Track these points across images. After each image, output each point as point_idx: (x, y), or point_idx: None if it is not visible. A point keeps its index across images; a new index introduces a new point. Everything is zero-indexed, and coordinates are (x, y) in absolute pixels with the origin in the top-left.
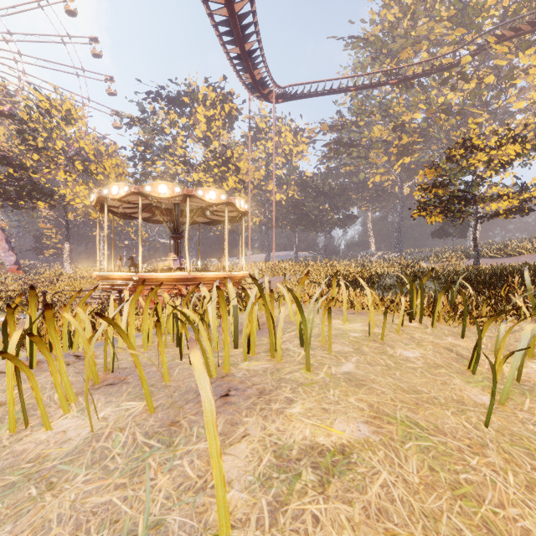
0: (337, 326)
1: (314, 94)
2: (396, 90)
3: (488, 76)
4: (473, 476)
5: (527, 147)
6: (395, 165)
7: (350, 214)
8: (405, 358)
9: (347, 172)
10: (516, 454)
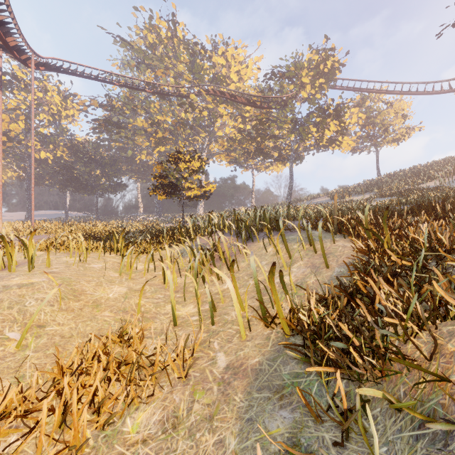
0: (65, 260)
1: (81, 74)
2: (154, 96)
3: (204, 111)
4: (78, 284)
5: (204, 164)
6: (155, 150)
7: (120, 183)
8: (93, 267)
9: (118, 146)
10: (104, 282)
